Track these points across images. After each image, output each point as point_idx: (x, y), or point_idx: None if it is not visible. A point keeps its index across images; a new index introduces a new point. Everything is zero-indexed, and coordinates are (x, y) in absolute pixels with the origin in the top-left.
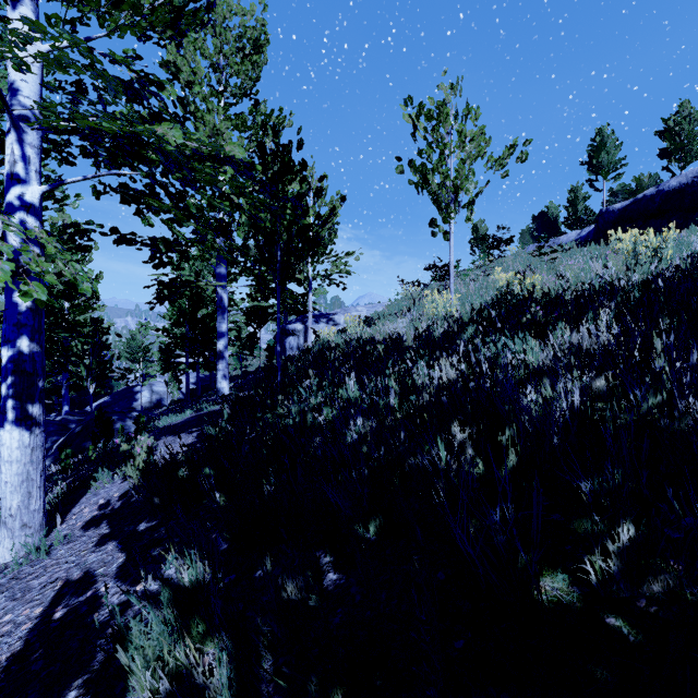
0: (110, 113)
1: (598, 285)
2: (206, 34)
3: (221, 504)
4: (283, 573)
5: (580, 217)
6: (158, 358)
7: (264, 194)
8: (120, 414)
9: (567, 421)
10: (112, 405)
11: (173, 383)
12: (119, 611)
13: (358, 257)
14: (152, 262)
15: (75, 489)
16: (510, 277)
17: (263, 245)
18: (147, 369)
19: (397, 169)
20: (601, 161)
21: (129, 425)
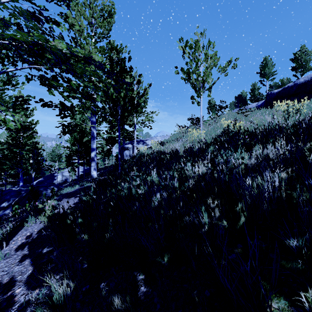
0: (26, 32)
1: (272, 126)
2: (86, 8)
3: (86, 239)
4: (113, 293)
5: (257, 97)
6: (65, 160)
7: (109, 78)
8: (45, 187)
9: (270, 197)
10: (44, 182)
11: (72, 171)
12: (22, 307)
13: (157, 114)
14: (60, 115)
15: (17, 226)
16: (229, 122)
17: (112, 107)
18: (60, 165)
19: (175, 72)
20: (265, 72)
21: (49, 192)
